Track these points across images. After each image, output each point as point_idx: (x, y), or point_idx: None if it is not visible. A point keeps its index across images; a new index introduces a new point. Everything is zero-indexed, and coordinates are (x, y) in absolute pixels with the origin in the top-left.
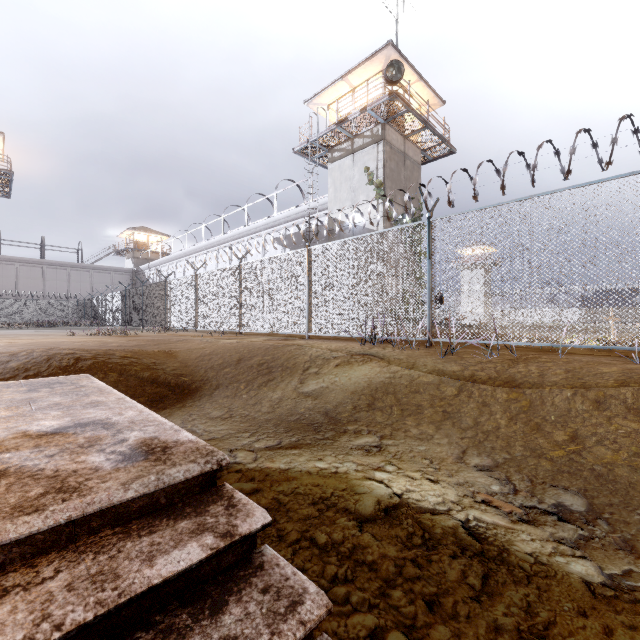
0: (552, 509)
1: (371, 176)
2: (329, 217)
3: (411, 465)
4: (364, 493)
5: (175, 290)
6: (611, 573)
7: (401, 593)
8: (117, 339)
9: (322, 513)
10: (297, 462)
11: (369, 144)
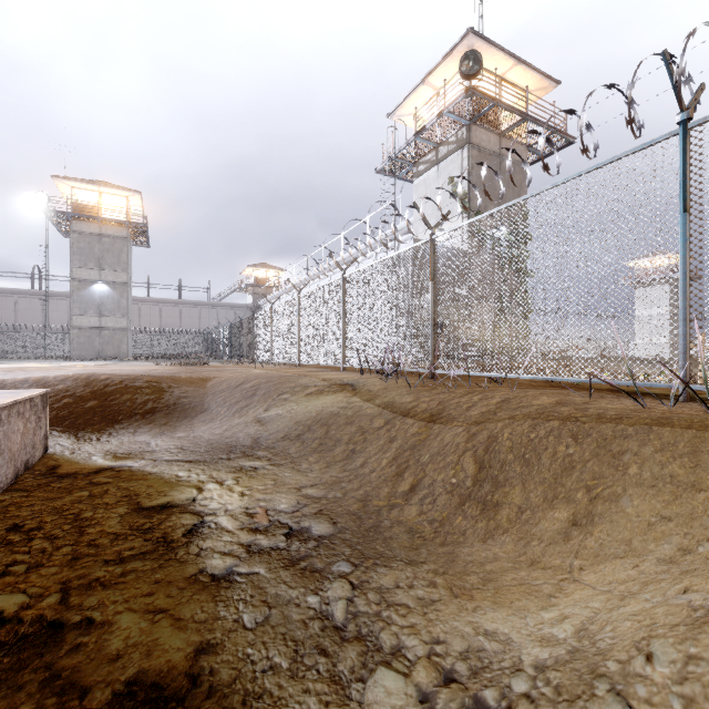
0: (297, 527)
1: (455, 187)
2: (414, 238)
3: (252, 482)
4: (172, 494)
5: (259, 324)
6: (237, 570)
7: (69, 549)
8: (169, 368)
9: (118, 502)
10: (169, 470)
11: (453, 151)
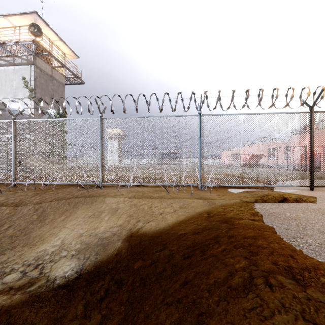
0: None
1: (26, 83)
2: None
3: None
4: None
5: None
6: None
7: None
8: None
9: None
10: None
11: (25, 64)
